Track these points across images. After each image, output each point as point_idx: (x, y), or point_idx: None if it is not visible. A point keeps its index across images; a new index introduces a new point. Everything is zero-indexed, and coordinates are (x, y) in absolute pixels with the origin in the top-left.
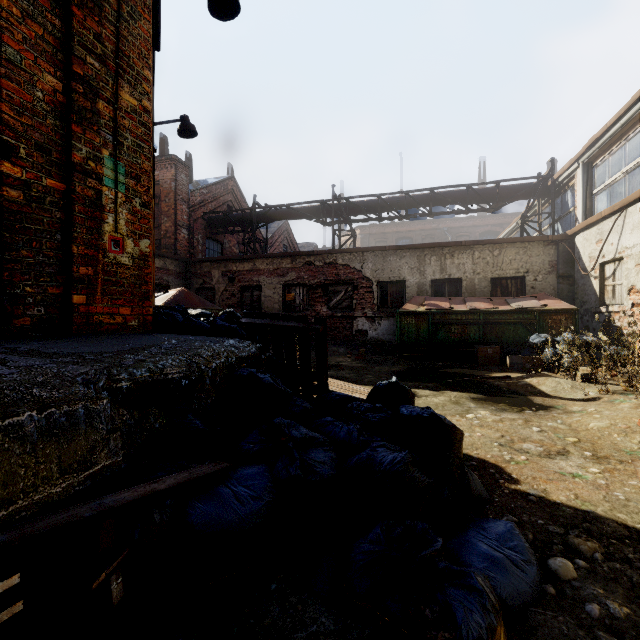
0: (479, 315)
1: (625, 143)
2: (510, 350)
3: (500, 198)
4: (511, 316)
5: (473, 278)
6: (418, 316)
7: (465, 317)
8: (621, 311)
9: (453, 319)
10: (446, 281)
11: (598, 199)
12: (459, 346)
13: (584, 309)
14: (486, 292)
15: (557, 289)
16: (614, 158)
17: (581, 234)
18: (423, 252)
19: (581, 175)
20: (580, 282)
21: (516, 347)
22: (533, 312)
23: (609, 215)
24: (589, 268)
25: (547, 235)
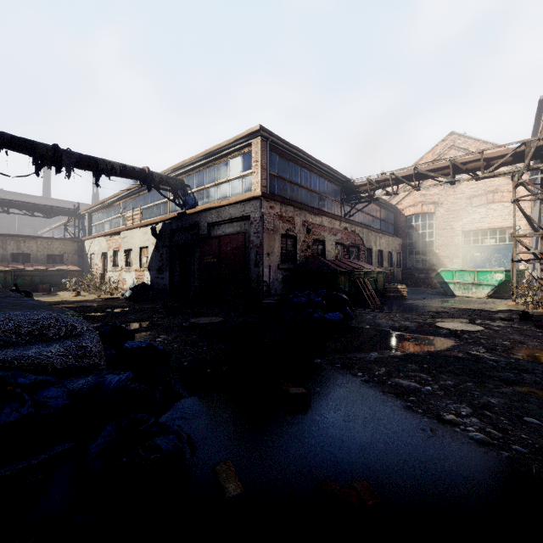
0: (40, 272)
1: (99, 213)
2: (54, 286)
3: (54, 213)
4: (55, 272)
5: (37, 254)
6: (6, 272)
7: (33, 273)
8: (94, 271)
9: (26, 274)
10: (21, 254)
11: (93, 228)
12: (30, 285)
13: (87, 269)
14: (45, 261)
15: (78, 261)
16: (97, 216)
17: (86, 241)
18: (6, 238)
19: (88, 217)
20: (86, 259)
21: (57, 284)
22: (64, 271)
23: (93, 238)
24: (88, 254)
25: (74, 239)
